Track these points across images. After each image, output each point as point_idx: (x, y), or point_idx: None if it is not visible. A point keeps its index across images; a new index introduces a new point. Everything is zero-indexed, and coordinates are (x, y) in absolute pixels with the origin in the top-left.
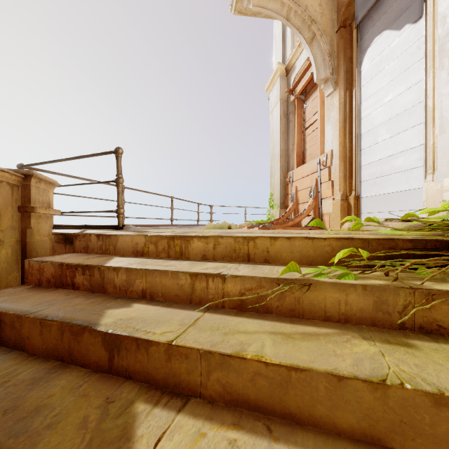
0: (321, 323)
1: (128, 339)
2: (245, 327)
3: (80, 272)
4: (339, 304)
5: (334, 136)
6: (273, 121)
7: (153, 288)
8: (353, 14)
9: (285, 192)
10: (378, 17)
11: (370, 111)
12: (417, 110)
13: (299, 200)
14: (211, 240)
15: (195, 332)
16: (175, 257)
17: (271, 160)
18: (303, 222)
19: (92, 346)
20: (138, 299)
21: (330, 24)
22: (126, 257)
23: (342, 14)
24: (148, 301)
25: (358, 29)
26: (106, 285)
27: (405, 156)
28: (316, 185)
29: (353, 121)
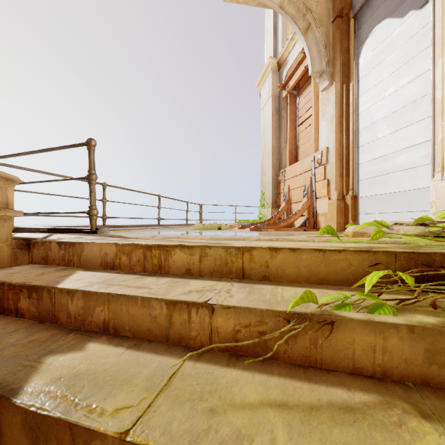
0: (350, 379)
1: (59, 424)
2: (242, 393)
3: (25, 295)
4: (373, 351)
5: (330, 132)
6: (265, 117)
7: (118, 319)
8: (351, 3)
9: (277, 191)
10: (378, 5)
11: (368, 105)
12: (423, 103)
13: (291, 200)
14: (197, 251)
15: (166, 406)
16: (153, 271)
17: (263, 158)
18: (296, 222)
19: (7, 429)
20: (97, 334)
21: (326, 14)
22: (92, 270)
23: (339, 3)
24: (110, 337)
25: (356, 19)
26: (57, 312)
27: (408, 153)
28: (310, 184)
29: (351, 116)
